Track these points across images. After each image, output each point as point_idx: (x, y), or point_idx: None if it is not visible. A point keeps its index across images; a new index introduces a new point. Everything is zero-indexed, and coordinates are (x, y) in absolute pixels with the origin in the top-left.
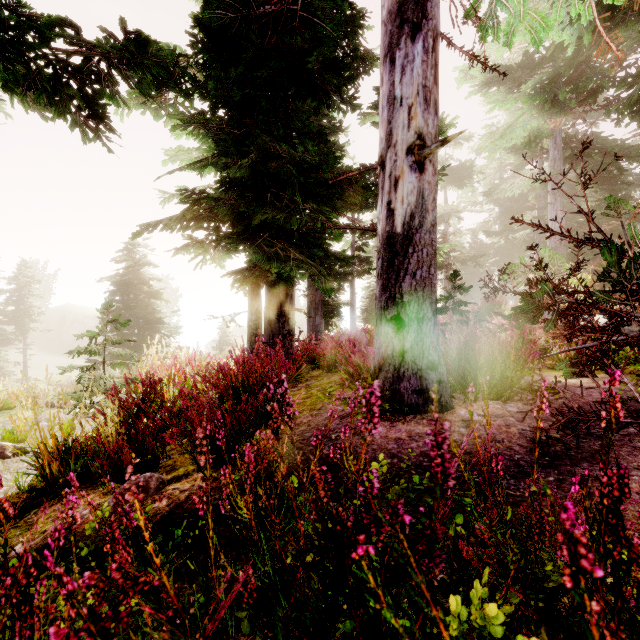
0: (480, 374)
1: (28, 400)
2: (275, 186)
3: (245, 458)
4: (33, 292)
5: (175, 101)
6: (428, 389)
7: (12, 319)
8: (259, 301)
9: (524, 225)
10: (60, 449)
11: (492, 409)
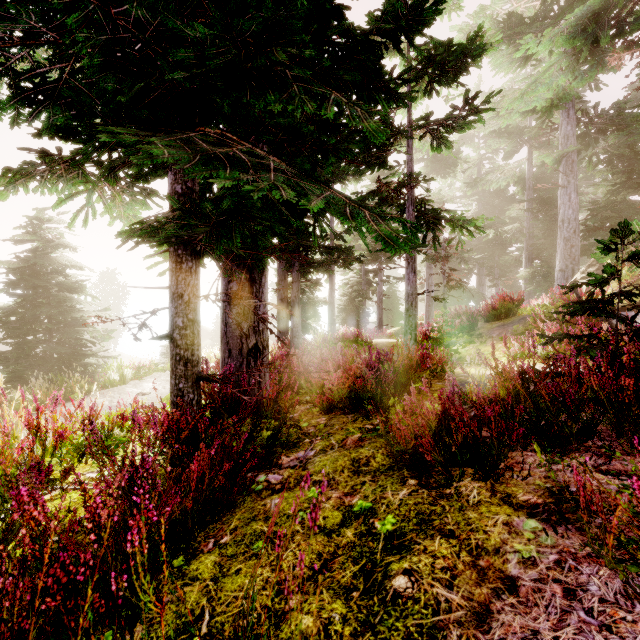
0: None
1: None
2: None
3: None
4: None
5: None
6: None
7: None
8: (195, 286)
9: (510, 219)
10: None
11: None
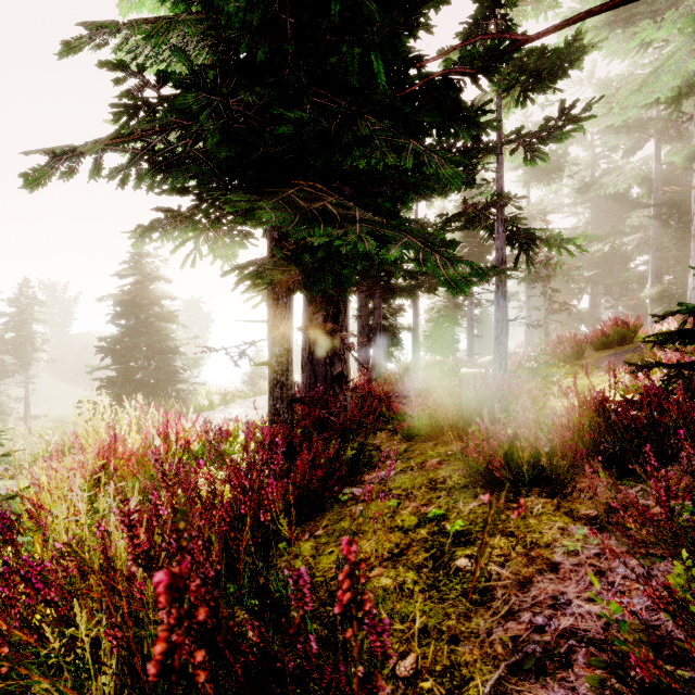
0: None
1: None
2: (319, 96)
3: None
4: (37, 316)
5: None
6: None
7: (12, 348)
8: (289, 319)
9: (632, 228)
10: None
11: None
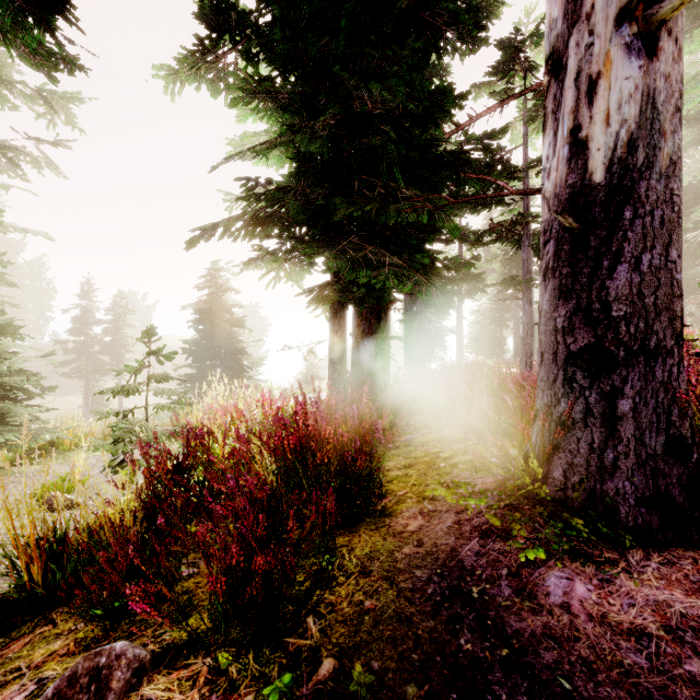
0: None
1: (104, 436)
2: (364, 171)
3: None
4: (128, 322)
5: (235, 67)
6: (671, 496)
7: (109, 349)
8: (343, 326)
9: (697, 223)
10: (44, 544)
11: None
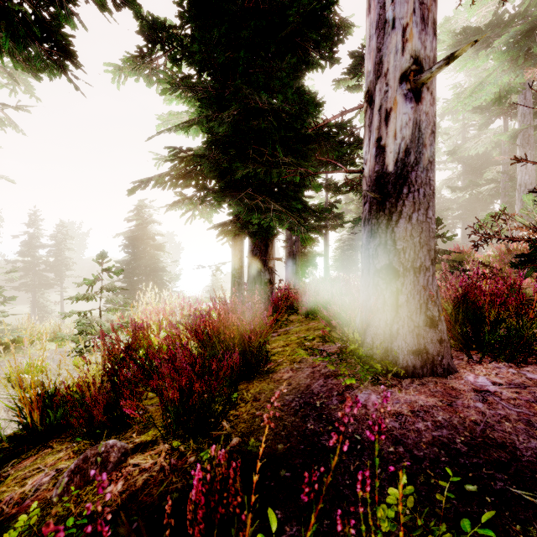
0: (481, 330)
1: (55, 335)
2: (256, 143)
3: (192, 493)
4: (68, 246)
5: (165, 67)
6: (427, 349)
7: (53, 268)
8: (242, 251)
9: (488, 180)
10: (42, 398)
11: (507, 375)
